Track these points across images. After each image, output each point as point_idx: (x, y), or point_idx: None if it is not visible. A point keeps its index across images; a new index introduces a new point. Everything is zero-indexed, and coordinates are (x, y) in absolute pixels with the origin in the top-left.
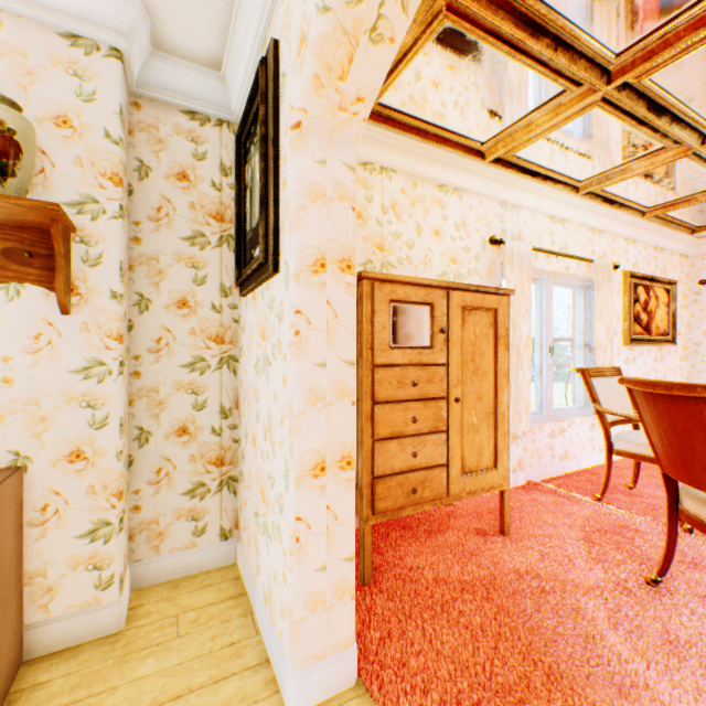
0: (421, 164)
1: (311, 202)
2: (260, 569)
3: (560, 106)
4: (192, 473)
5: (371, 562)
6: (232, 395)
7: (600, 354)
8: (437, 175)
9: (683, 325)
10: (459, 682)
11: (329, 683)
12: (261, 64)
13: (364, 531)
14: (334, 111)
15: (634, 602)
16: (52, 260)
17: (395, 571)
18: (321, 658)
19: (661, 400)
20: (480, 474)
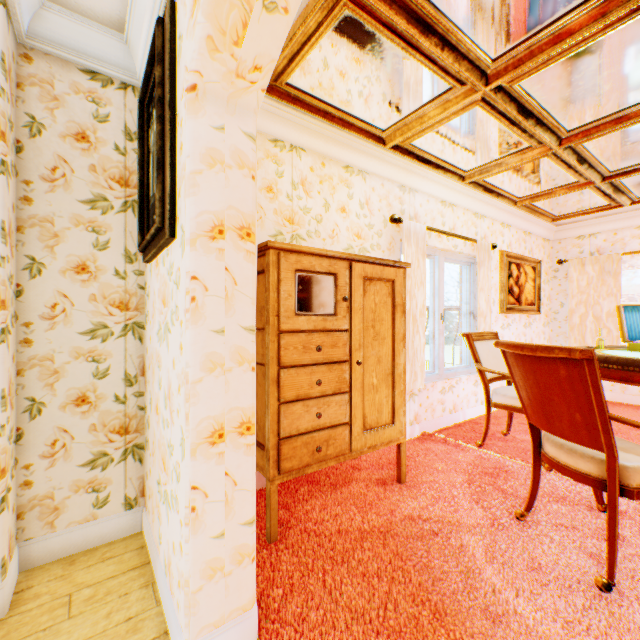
0: (329, 146)
1: (208, 167)
2: (162, 538)
3: (448, 102)
4: (93, 444)
5: (277, 519)
6: (137, 362)
7: (482, 321)
8: (343, 157)
9: (545, 297)
10: (355, 630)
11: None
12: (158, 24)
13: (270, 490)
14: (231, 78)
15: (507, 536)
16: None
17: (301, 526)
18: (219, 625)
19: (527, 361)
20: (380, 430)
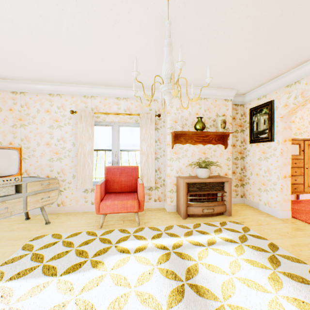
0: None
1: (283, 130)
2: (261, 199)
3: None
4: (235, 182)
5: None
6: (242, 165)
7: None
8: None
9: None
10: None
11: (286, 215)
12: (269, 104)
13: None
14: (289, 114)
15: None
16: (223, 140)
17: None
18: (285, 211)
19: None
20: None
